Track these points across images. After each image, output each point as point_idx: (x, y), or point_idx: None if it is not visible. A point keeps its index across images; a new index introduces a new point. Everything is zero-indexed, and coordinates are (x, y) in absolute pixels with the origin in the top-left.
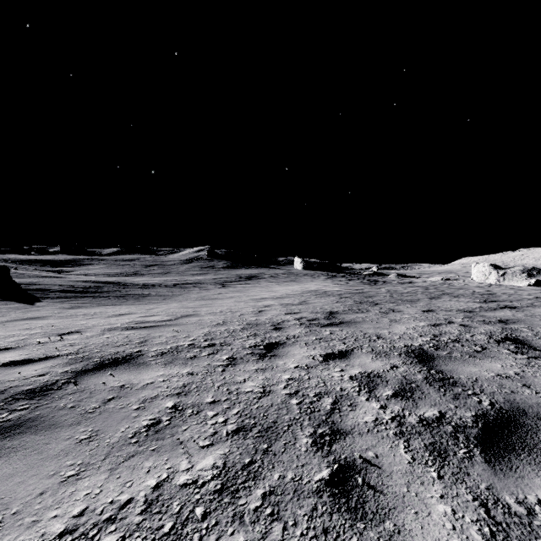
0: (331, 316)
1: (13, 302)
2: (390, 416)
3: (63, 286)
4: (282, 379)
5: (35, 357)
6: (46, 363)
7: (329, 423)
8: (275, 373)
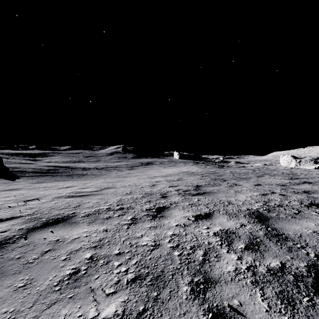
0: (198, 188)
1: (2, 179)
2: (246, 266)
3: (35, 169)
4: (167, 235)
5: (4, 217)
6: (10, 222)
7: (202, 272)
8: (163, 230)
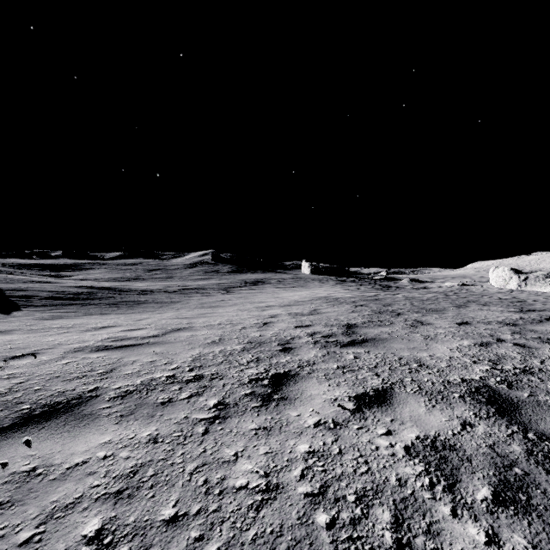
0: (350, 331)
1: None
2: None
3: (53, 293)
4: (297, 455)
5: None
6: None
7: None
8: (286, 438)
